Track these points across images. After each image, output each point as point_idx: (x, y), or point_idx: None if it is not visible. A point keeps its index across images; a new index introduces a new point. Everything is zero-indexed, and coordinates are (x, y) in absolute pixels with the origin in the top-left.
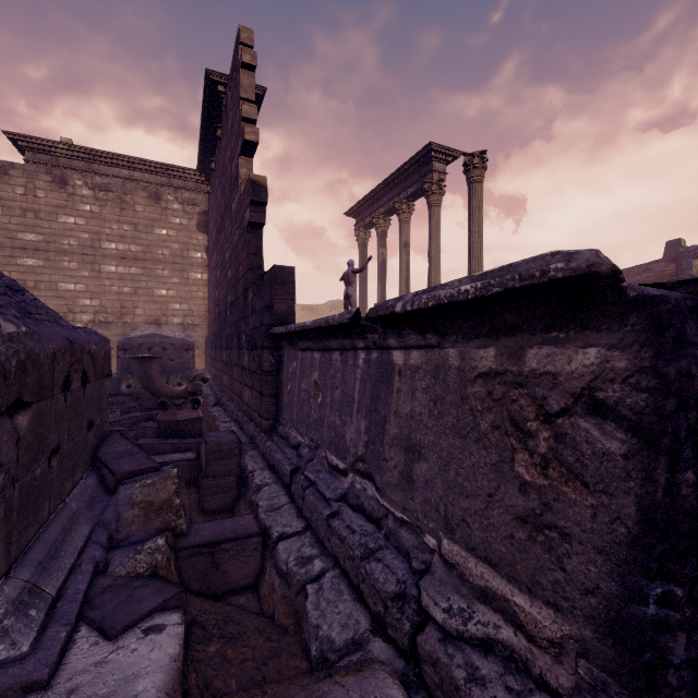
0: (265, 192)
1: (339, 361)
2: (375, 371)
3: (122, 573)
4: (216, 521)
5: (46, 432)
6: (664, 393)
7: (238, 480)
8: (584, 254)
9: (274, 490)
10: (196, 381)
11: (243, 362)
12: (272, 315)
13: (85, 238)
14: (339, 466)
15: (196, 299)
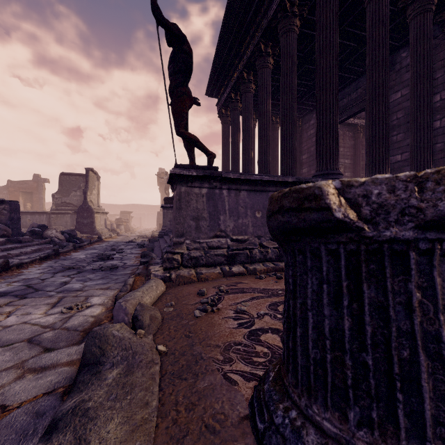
0: None
1: None
2: None
3: None
4: None
5: None
6: (10, 209)
7: None
8: (4, 199)
9: None
10: None
11: None
12: None
13: None
14: None
15: None
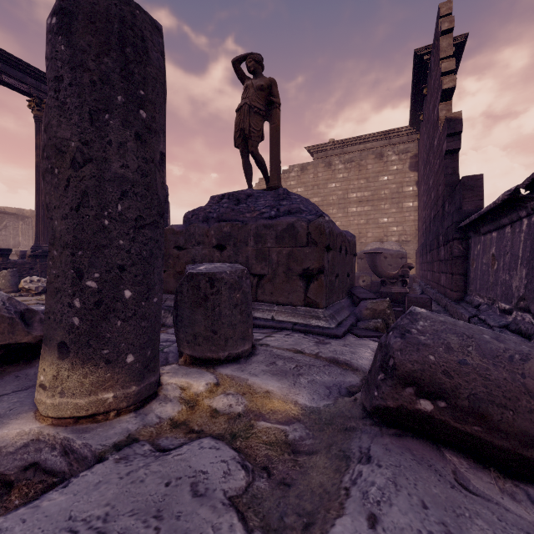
0: (459, 123)
1: (509, 233)
2: (533, 230)
3: (363, 327)
4: None
5: (334, 265)
6: None
7: None
8: None
9: None
10: (404, 268)
11: (440, 256)
12: (460, 214)
13: (340, 194)
14: (505, 307)
15: (408, 222)
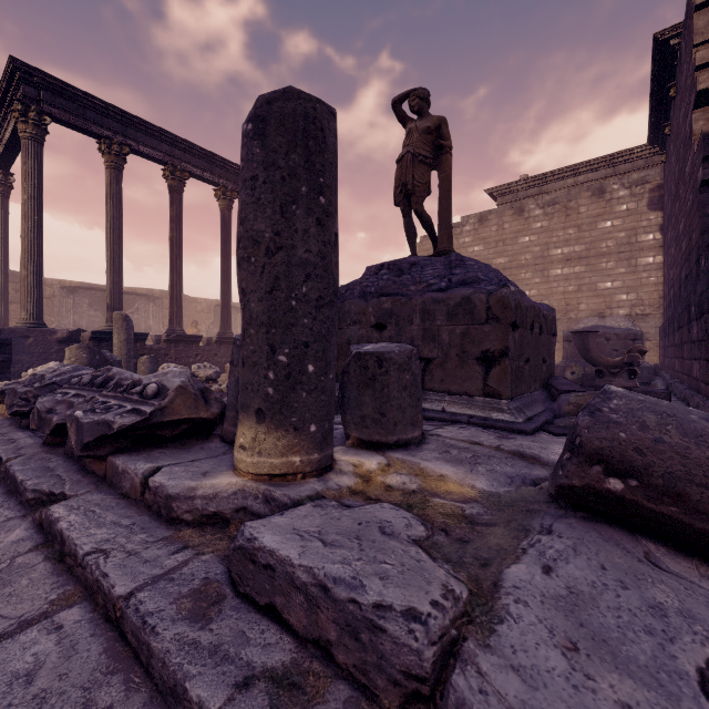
0: None
1: None
2: None
3: (561, 425)
4: None
5: (523, 346)
6: None
7: None
8: None
9: None
10: (632, 353)
11: (692, 335)
12: None
13: (536, 251)
14: None
15: (646, 286)
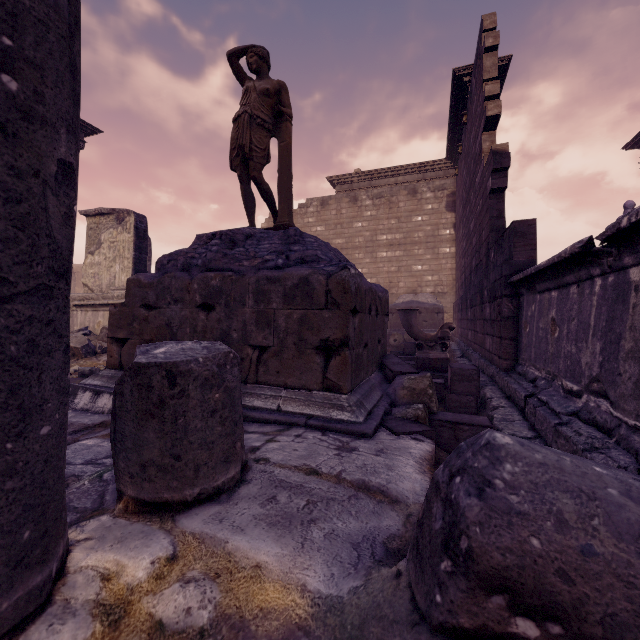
0: (506, 157)
1: (575, 294)
2: (611, 293)
3: (399, 416)
4: (457, 414)
5: (363, 331)
6: None
7: (476, 400)
8: None
9: (508, 410)
10: (444, 328)
11: (485, 315)
12: (510, 266)
13: (367, 235)
14: (573, 388)
15: (445, 270)
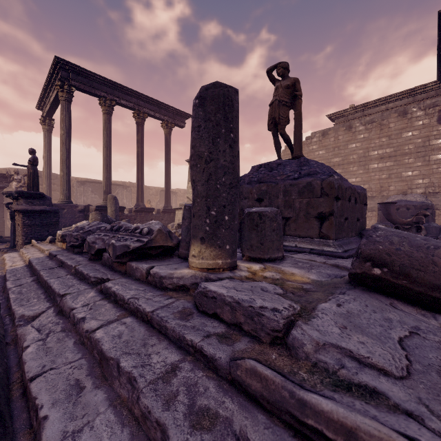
0: None
1: None
2: None
3: None
4: None
5: (343, 210)
6: None
7: None
8: None
9: None
10: (419, 216)
11: None
12: None
13: (360, 153)
14: None
15: (436, 174)
